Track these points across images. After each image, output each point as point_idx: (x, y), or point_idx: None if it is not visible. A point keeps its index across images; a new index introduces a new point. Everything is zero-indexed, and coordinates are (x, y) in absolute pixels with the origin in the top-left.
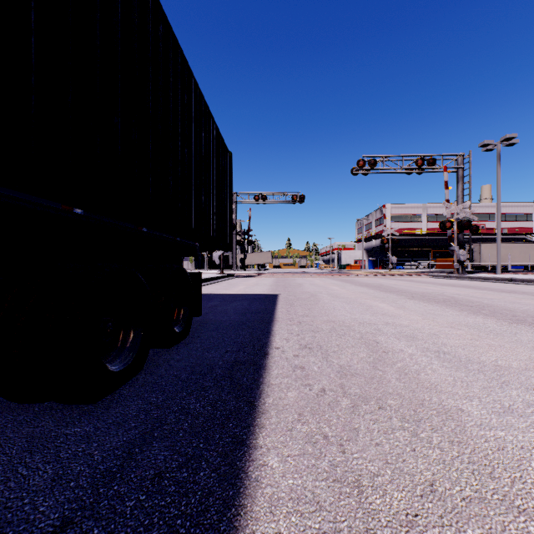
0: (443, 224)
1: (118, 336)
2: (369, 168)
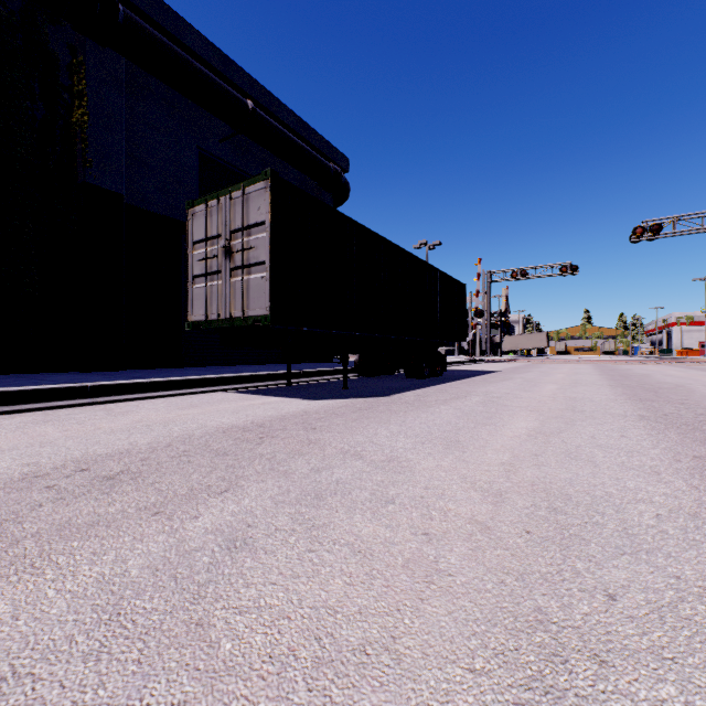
0: None
1: (425, 369)
2: (651, 235)
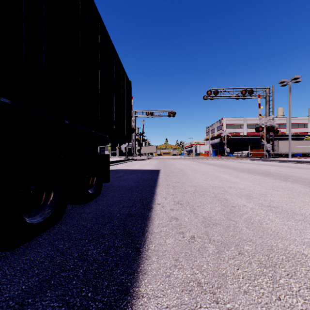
0: (257, 129)
1: (42, 196)
2: (214, 96)
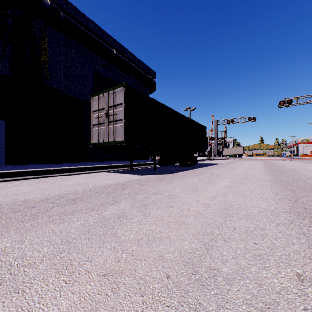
0: None
1: (188, 163)
2: (287, 104)
